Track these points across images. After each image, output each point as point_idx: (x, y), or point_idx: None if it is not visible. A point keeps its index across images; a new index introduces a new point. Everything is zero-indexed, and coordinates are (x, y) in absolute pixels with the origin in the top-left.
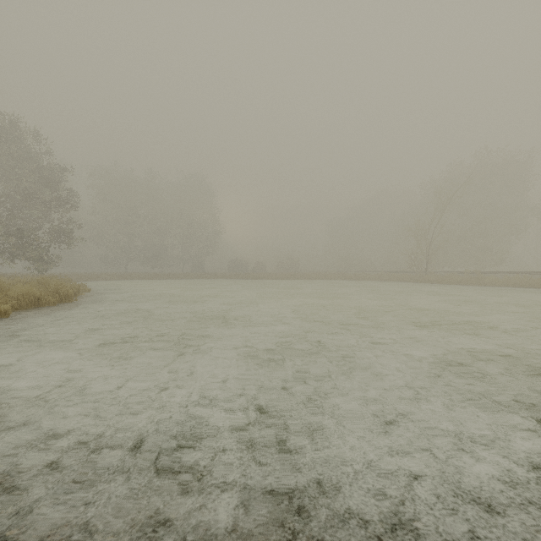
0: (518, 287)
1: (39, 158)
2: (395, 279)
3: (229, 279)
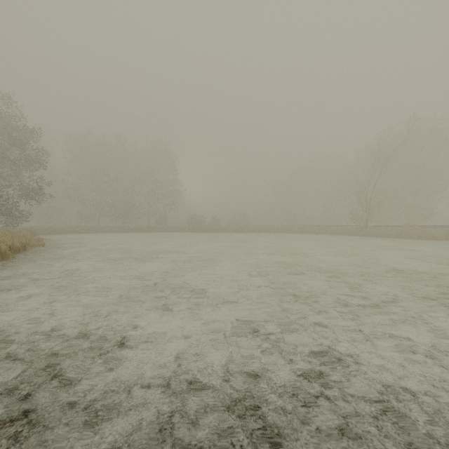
0: None
1: (8, 120)
2: (337, 232)
3: (187, 232)
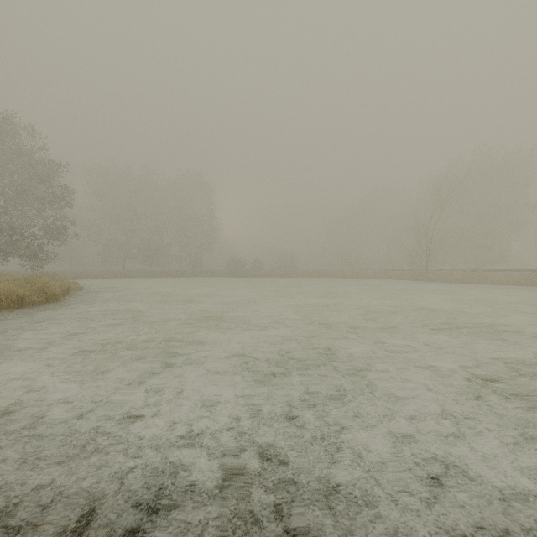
0: (522, 286)
1: (33, 154)
2: (394, 277)
3: (227, 277)
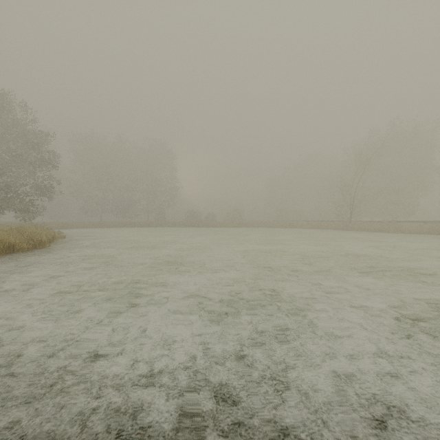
0: (430, 234)
1: (25, 125)
2: (324, 227)
3: (186, 227)
